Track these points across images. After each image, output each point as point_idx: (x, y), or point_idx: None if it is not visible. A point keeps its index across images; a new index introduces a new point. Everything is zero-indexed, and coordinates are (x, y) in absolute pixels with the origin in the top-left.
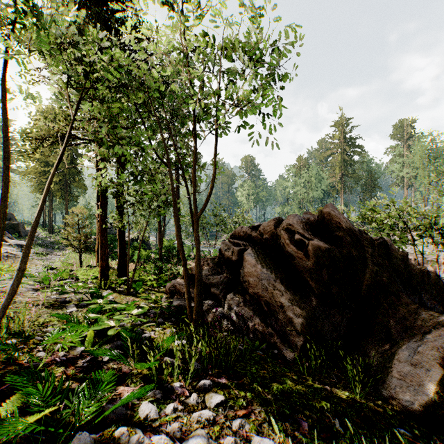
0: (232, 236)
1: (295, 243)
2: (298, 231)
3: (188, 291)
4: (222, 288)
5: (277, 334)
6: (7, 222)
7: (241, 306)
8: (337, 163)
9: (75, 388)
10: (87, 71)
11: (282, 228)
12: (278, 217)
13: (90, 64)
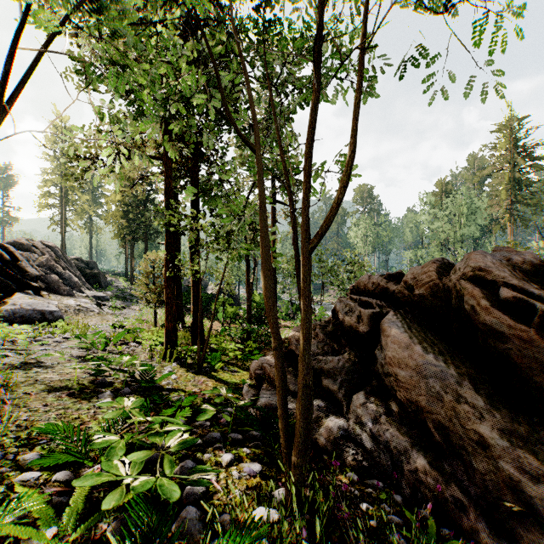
0: (354, 290)
1: (502, 306)
2: (507, 281)
3: (282, 402)
4: (342, 380)
5: (476, 506)
6: (89, 271)
7: (383, 423)
8: (503, 184)
9: None
10: None
11: (458, 276)
12: (441, 258)
13: None
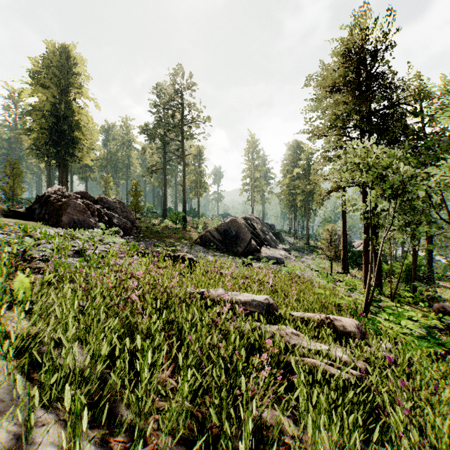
0: None
1: None
2: None
3: None
4: None
5: None
6: (272, 231)
7: None
8: None
9: (421, 335)
10: (400, 190)
11: None
12: None
13: (402, 187)
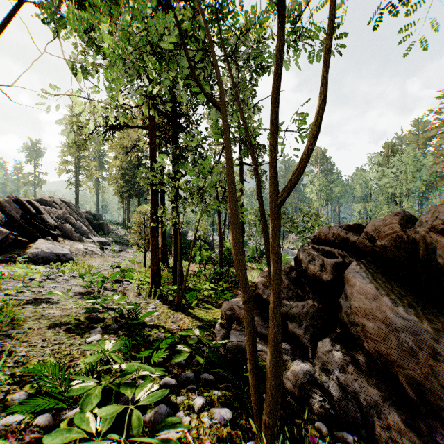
0: (315, 239)
1: None
2: None
3: (252, 356)
4: (307, 325)
5: None
6: (95, 221)
7: (351, 373)
8: None
9: None
10: None
11: (426, 229)
12: (402, 210)
13: None
